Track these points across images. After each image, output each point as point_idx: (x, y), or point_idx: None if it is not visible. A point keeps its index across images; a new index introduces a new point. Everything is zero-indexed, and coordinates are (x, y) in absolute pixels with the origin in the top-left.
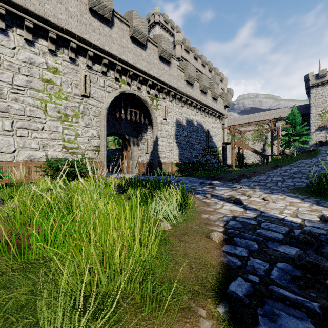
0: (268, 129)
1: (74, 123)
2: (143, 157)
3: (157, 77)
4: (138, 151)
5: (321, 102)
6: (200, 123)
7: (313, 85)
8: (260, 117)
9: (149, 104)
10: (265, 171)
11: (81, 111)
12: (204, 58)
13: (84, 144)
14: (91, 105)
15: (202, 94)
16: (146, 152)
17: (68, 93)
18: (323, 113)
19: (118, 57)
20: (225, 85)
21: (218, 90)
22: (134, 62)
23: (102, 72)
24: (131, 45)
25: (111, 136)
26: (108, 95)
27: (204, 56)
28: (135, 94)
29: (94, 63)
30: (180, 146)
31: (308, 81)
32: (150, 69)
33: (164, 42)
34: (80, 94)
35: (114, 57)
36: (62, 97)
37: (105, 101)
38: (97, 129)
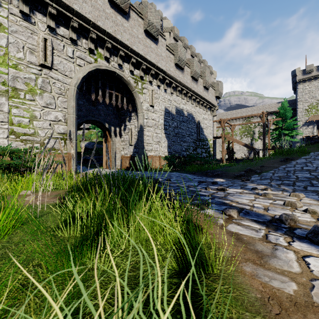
0: (255, 125)
1: (28, 101)
2: (126, 149)
3: (142, 54)
4: (121, 143)
5: (308, 97)
6: (190, 113)
7: (300, 80)
8: (247, 112)
9: (132, 86)
10: (277, 166)
11: (39, 86)
12: (193, 48)
13: (43, 129)
14: (54, 79)
15: (193, 81)
16: (130, 144)
17: (18, 59)
18: (309, 108)
19: (92, 21)
20: (214, 79)
21: (210, 79)
22: (113, 31)
23: (70, 38)
24: (110, 11)
25: (94, 128)
26: (79, 69)
27: (193, 47)
28: (114, 71)
29: (59, 26)
30: (169, 138)
31: (295, 76)
32: (134, 44)
33: (151, 13)
34: (37, 62)
35: (86, 21)
36: (8, 64)
37: (74, 76)
38: (63, 112)
